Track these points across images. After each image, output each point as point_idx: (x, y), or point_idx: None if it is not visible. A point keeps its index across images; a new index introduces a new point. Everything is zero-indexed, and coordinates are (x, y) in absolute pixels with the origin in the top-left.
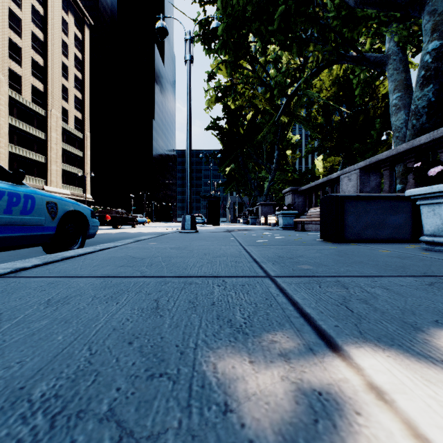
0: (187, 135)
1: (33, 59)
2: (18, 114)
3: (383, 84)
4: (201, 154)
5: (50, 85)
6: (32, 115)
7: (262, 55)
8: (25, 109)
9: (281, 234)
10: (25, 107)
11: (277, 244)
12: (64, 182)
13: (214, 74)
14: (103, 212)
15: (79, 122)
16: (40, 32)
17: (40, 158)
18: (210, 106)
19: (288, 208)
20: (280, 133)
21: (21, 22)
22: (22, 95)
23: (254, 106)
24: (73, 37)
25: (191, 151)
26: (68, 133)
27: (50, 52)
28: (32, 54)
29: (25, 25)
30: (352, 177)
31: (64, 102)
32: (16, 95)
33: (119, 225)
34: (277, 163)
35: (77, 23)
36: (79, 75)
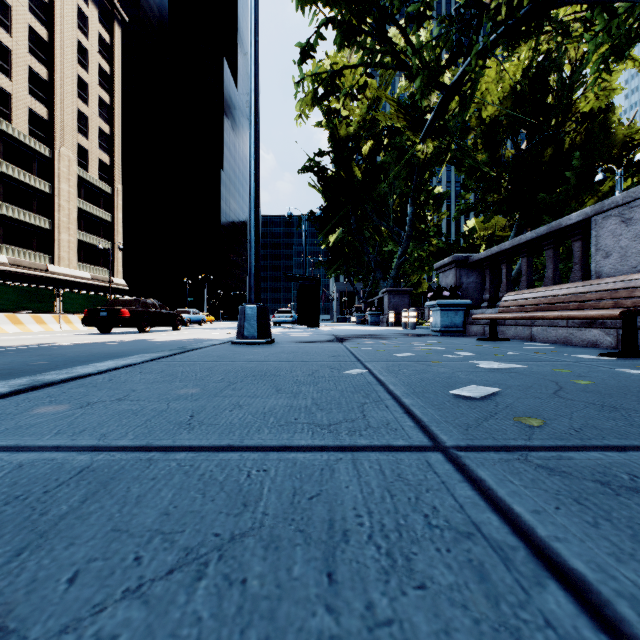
0: (249, 133)
1: (31, 69)
2: (5, 153)
3: (586, 96)
4: (289, 210)
5: (58, 110)
6: (30, 155)
7: (400, 6)
8: (18, 146)
9: (465, 349)
10: (17, 143)
11: (598, 428)
12: (81, 260)
13: (310, 50)
14: (119, 304)
15: (106, 168)
16: (42, 28)
17: (42, 223)
18: (303, 113)
19: (452, 294)
20: (417, 178)
21: (10, 10)
22: (12, 123)
23: (374, 137)
24: (96, 39)
25: (258, 169)
26: (89, 185)
27: (59, 59)
28: (30, 60)
29: (17, 14)
30: (637, 214)
31: (81, 137)
32: (3, 123)
33: (147, 327)
34: (411, 227)
35: (102, 18)
36: (105, 97)
